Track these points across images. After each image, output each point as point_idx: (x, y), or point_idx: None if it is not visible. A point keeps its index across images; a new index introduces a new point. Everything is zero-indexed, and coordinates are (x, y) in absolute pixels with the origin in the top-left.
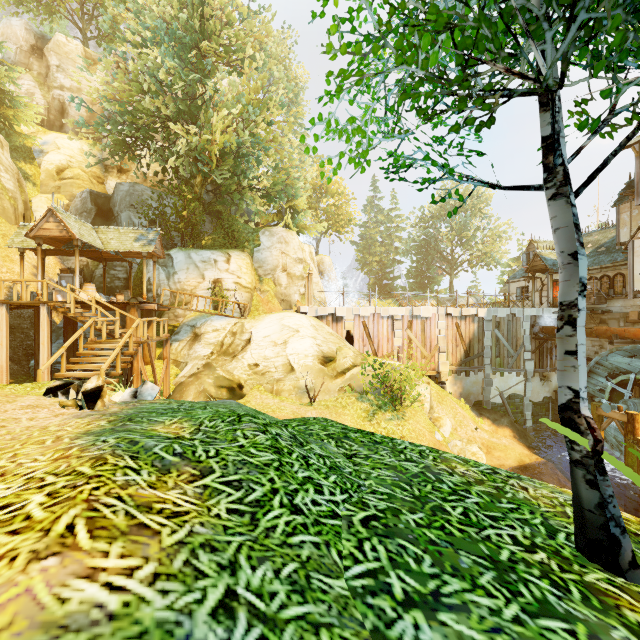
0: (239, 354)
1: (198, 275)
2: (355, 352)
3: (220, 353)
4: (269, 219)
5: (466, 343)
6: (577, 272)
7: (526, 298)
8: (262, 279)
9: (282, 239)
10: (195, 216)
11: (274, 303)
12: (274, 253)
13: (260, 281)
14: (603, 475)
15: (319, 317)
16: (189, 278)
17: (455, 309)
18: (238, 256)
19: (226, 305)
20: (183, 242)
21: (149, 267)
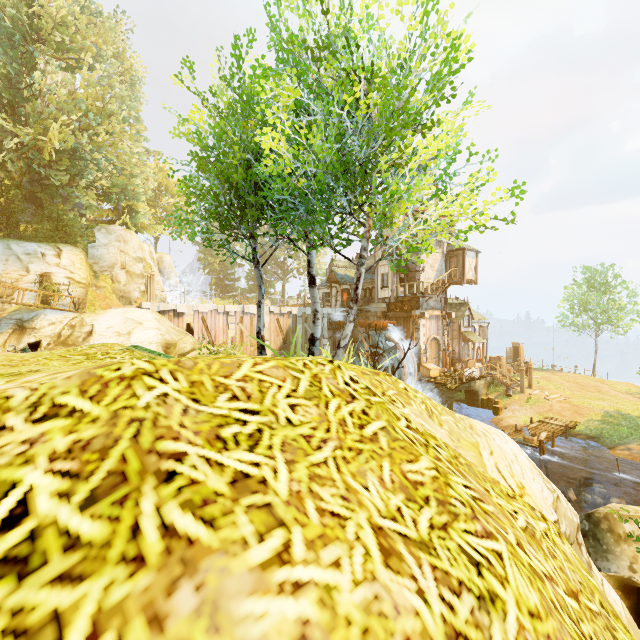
0: (81, 344)
1: (21, 267)
2: (195, 341)
3: (58, 345)
4: (104, 215)
5: (284, 333)
6: (261, 291)
7: (328, 301)
8: (98, 275)
9: (121, 238)
10: (15, 205)
11: (112, 299)
12: (112, 251)
13: (96, 277)
14: (264, 350)
15: (161, 312)
16: (9, 270)
17: (276, 308)
18: (71, 251)
19: (58, 300)
20: None
21: None
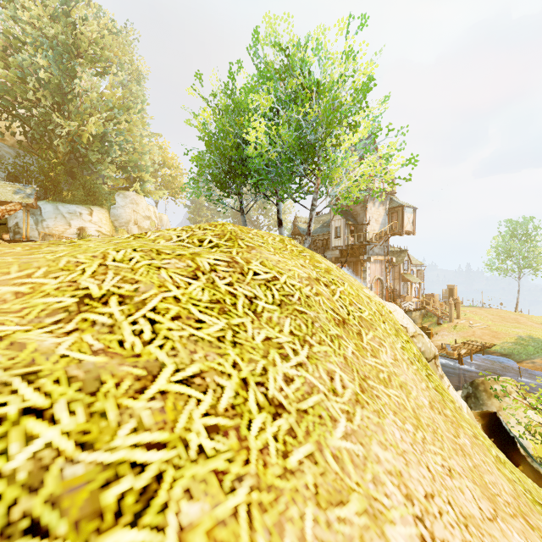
0: None
1: (65, 223)
2: None
3: None
4: (120, 183)
5: None
6: None
7: None
8: (118, 229)
9: (134, 201)
10: (60, 177)
11: None
12: (127, 211)
13: (116, 231)
14: None
15: None
16: (57, 225)
17: None
18: (99, 211)
19: None
20: (41, 194)
21: (16, 214)
